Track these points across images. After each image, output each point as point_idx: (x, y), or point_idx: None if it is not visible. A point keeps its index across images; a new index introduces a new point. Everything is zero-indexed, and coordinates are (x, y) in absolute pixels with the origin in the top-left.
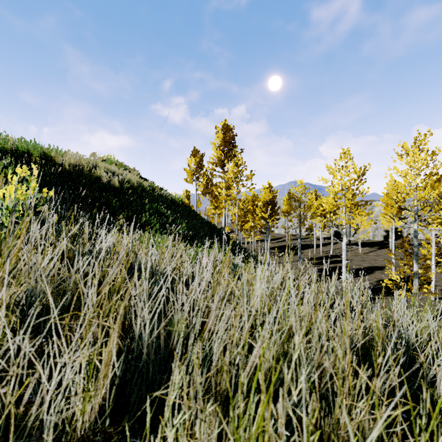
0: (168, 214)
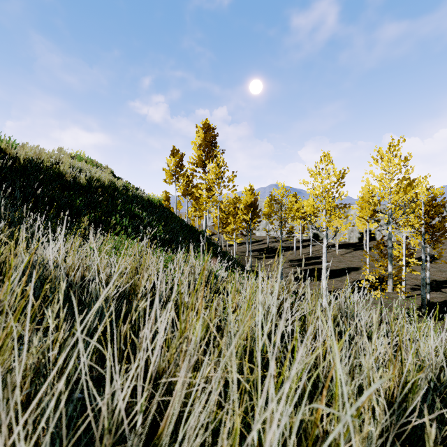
0: (143, 216)
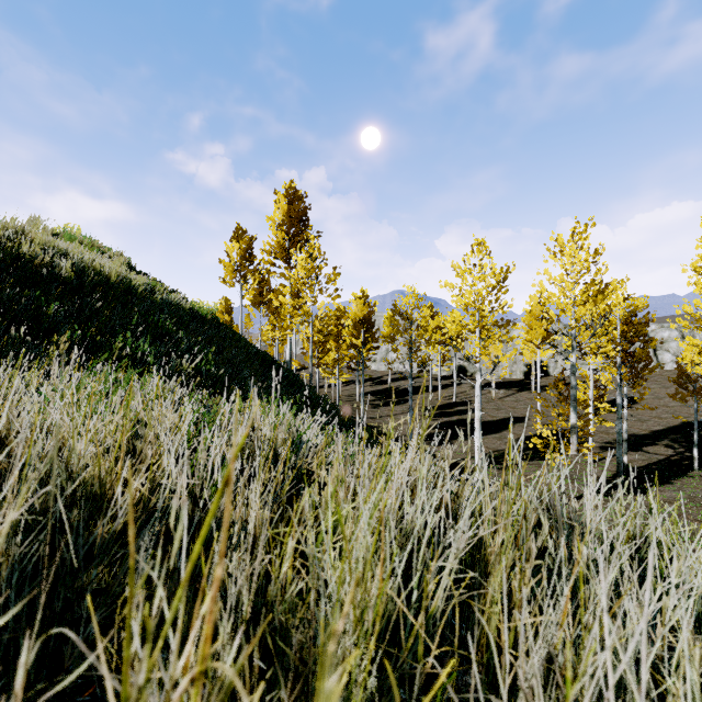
0: (179, 336)
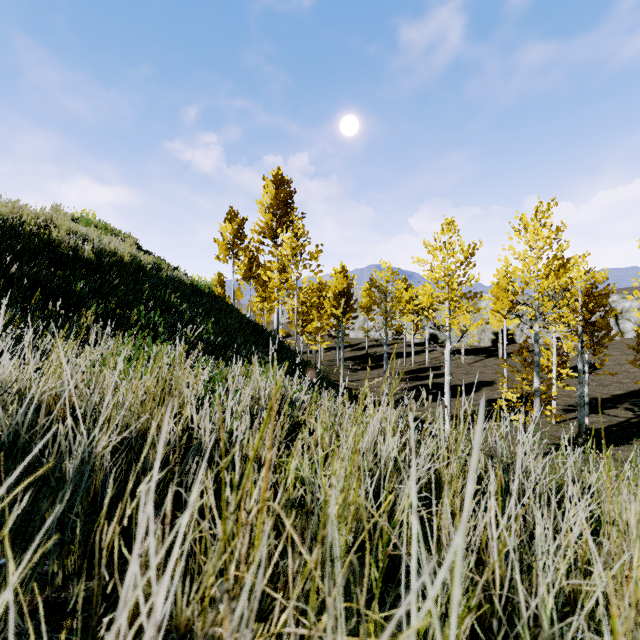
0: (182, 309)
